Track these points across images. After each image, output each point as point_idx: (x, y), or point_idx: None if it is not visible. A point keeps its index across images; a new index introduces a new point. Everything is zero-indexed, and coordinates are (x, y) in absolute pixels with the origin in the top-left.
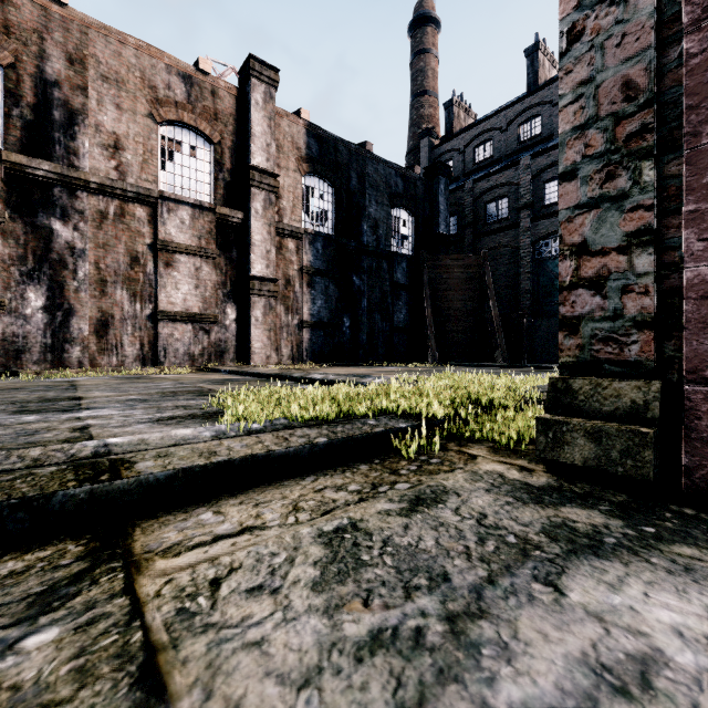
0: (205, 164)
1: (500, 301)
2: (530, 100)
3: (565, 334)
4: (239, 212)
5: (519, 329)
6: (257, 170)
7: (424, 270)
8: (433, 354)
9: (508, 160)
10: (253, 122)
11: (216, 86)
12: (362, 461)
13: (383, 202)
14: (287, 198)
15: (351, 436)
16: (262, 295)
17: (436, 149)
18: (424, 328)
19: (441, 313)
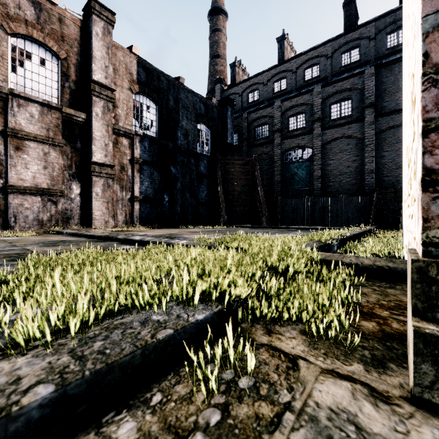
0: (53, 73)
1: (263, 187)
2: (280, 68)
3: (434, 196)
4: (82, 114)
5: (275, 204)
6: (97, 84)
7: (218, 165)
8: (224, 220)
9: (267, 103)
10: (94, 47)
11: (62, 15)
12: (130, 404)
13: (191, 119)
14: (121, 108)
15: (111, 363)
16: (102, 177)
17: (225, 92)
18: (218, 202)
19: (229, 193)
